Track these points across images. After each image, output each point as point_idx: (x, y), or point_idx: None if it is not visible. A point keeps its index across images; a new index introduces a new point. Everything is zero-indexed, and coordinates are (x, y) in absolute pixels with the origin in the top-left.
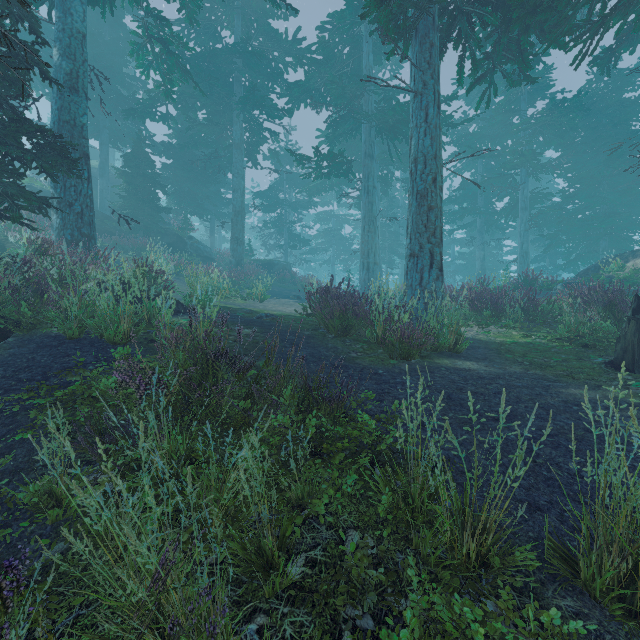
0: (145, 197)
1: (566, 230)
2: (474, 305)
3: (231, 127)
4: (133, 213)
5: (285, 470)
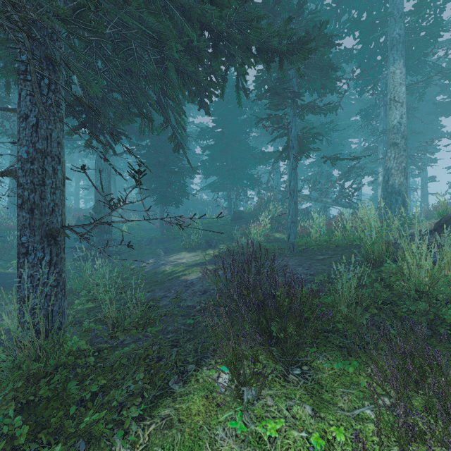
0: None
1: None
2: None
3: None
4: None
5: None
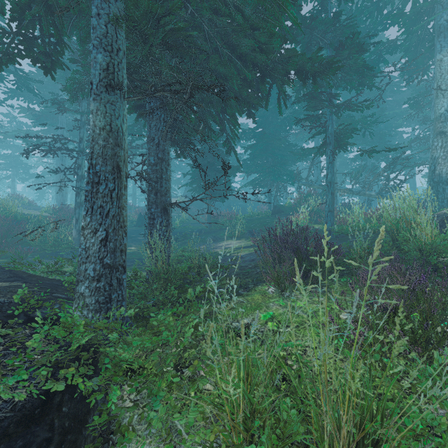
0: None
1: None
2: None
3: None
4: None
5: None
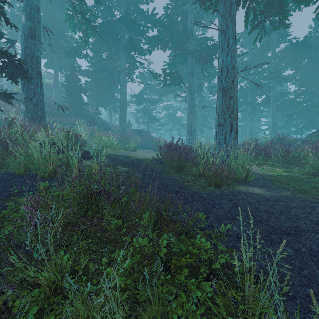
0: (75, 97)
1: (297, 112)
2: (252, 153)
3: (119, 61)
4: (69, 105)
5: (143, 284)
